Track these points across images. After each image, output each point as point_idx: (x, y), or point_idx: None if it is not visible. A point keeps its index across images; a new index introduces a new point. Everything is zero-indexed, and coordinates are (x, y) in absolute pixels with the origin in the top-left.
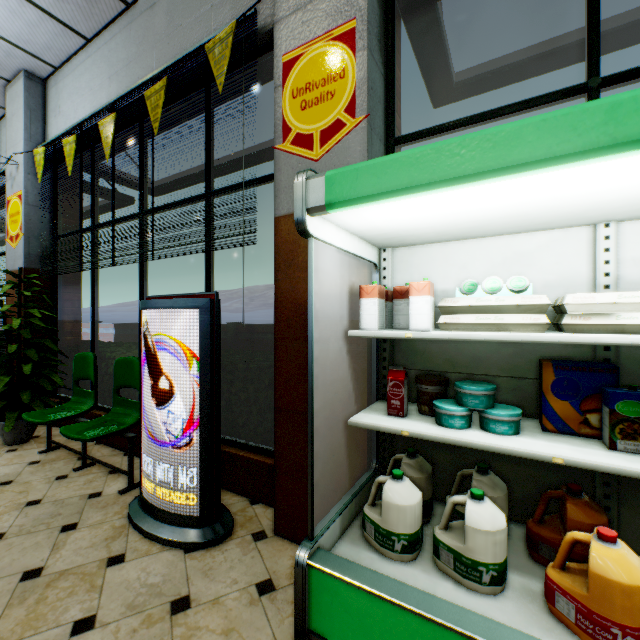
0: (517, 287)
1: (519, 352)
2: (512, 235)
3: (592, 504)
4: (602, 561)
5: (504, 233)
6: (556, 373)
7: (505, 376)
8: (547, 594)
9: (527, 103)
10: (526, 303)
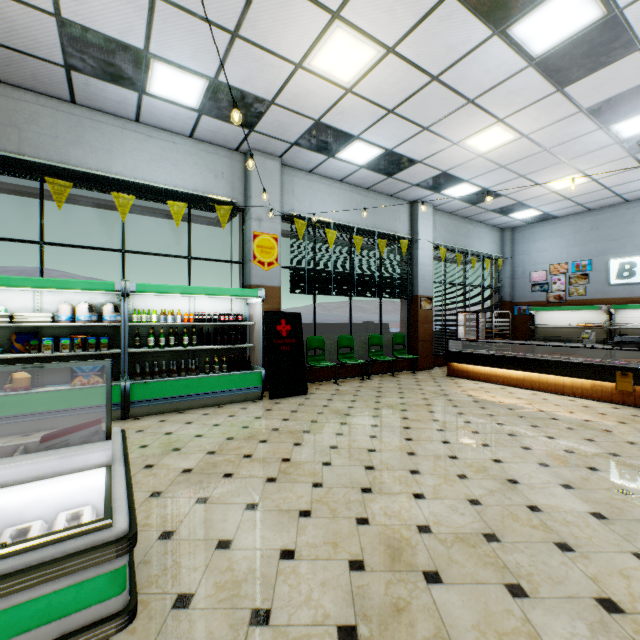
0: (1, 310)
1: (9, 331)
2: (6, 290)
3: (27, 371)
4: (17, 375)
5: (2, 289)
6: (18, 336)
7: (4, 340)
8: (5, 391)
9: (17, 241)
10: (2, 315)
